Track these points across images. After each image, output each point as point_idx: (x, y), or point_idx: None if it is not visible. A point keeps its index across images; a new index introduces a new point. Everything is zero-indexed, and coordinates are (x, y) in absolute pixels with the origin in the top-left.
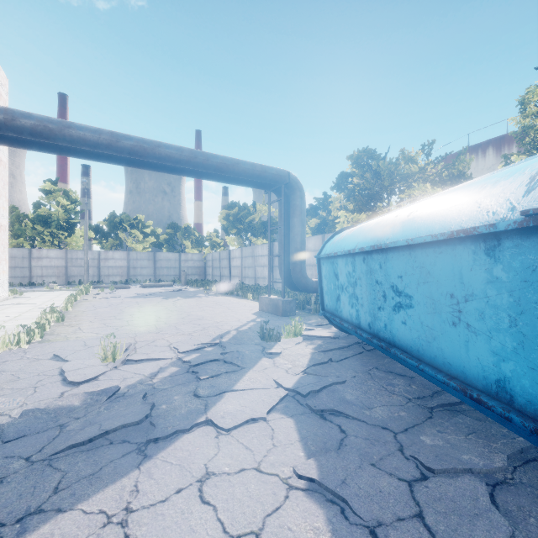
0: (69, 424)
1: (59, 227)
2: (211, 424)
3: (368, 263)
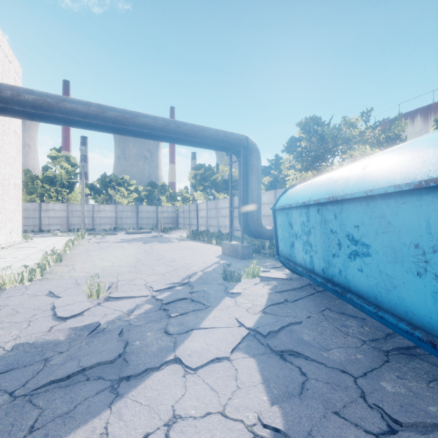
0: (53, 358)
1: (62, 185)
2: (179, 362)
3: (322, 214)
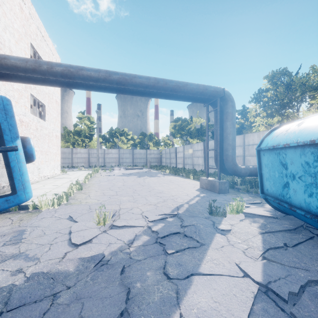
0: (60, 294)
1: (85, 136)
2: None
3: None
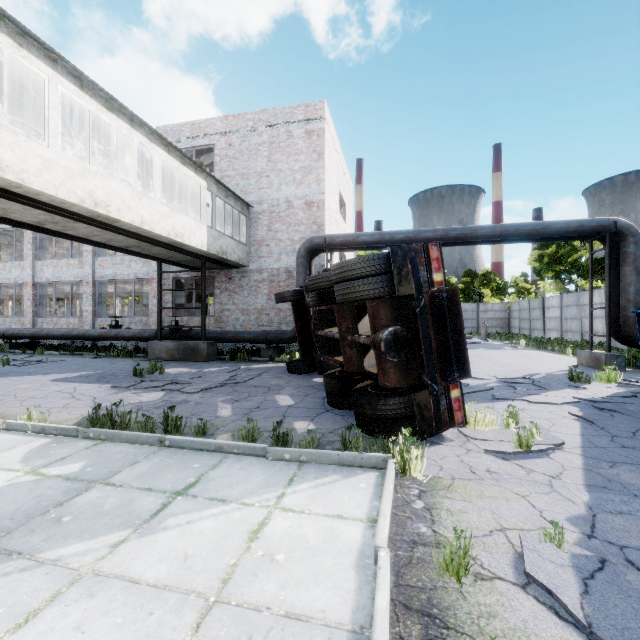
0: None
1: None
2: (525, 401)
3: None
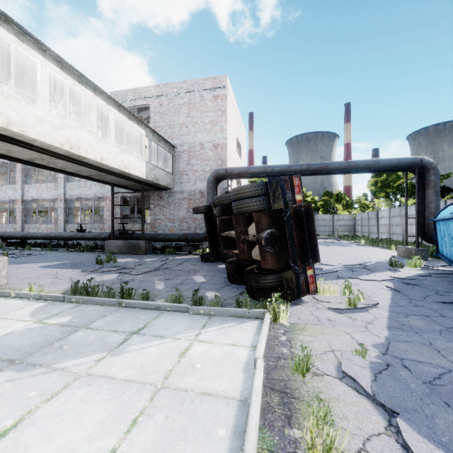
0: None
1: None
2: (358, 279)
3: (446, 225)
